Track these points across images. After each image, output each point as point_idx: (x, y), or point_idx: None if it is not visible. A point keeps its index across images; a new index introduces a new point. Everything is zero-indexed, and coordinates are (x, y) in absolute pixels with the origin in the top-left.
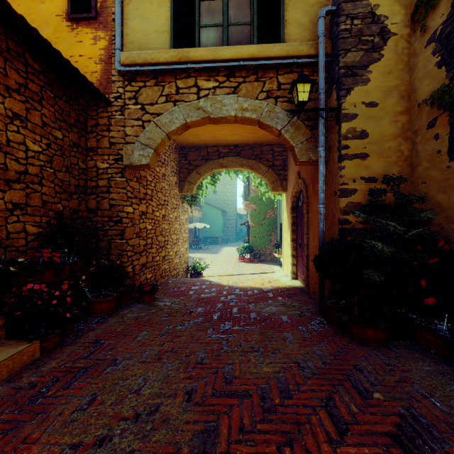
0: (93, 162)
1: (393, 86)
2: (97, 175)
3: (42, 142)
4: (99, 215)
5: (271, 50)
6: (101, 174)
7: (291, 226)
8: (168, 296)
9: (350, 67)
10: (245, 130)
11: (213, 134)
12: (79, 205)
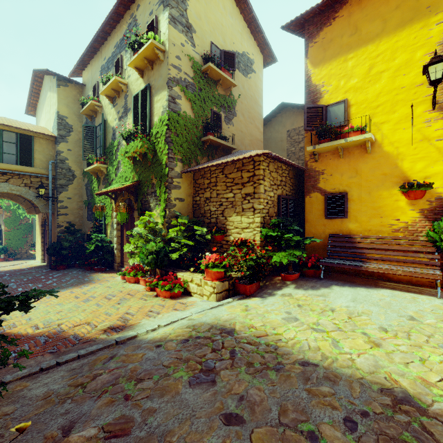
0: None
1: (77, 193)
2: None
3: None
4: None
5: (27, 169)
6: None
7: (41, 235)
8: None
9: (61, 185)
10: None
11: None
12: None
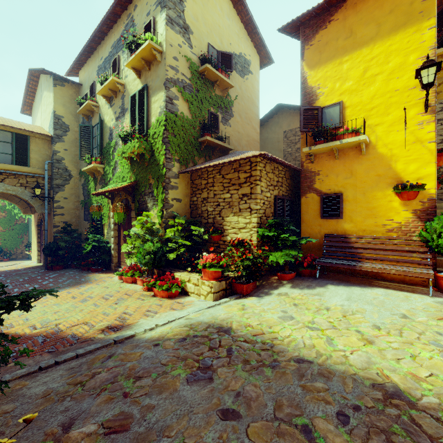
0: None
1: (73, 193)
2: None
3: None
4: None
5: (23, 169)
6: None
7: (37, 235)
8: None
9: (58, 185)
10: None
11: None
12: None
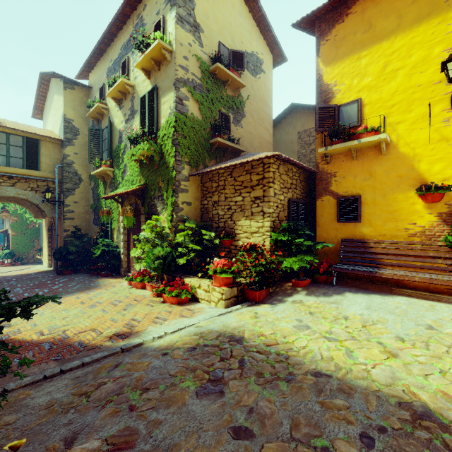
0: None
1: (83, 197)
2: None
3: None
4: None
5: (34, 173)
6: None
7: (48, 239)
8: None
9: (68, 188)
10: None
11: None
12: None
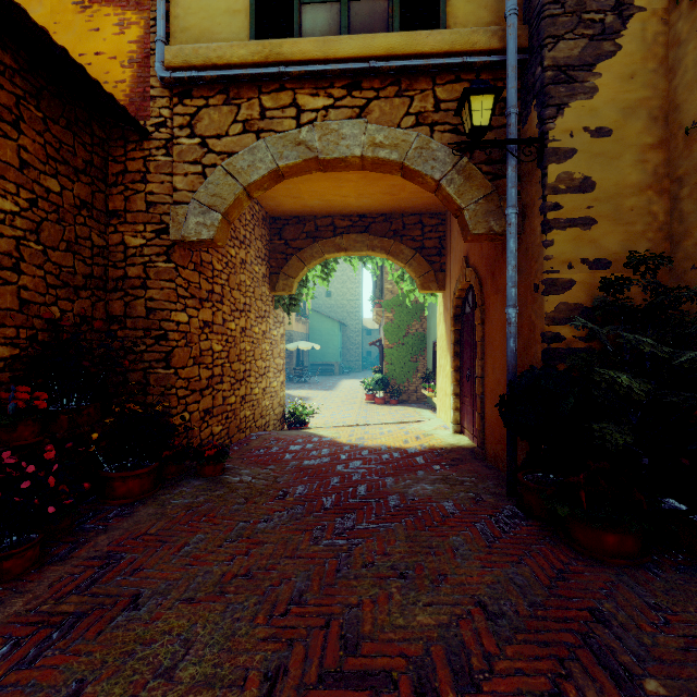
0: (118, 236)
1: (638, 101)
2: (125, 258)
3: (19, 195)
4: (129, 326)
5: (423, 42)
6: (132, 256)
7: (452, 346)
8: (248, 463)
9: (562, 66)
10: (378, 188)
11: (325, 195)
12: (92, 309)
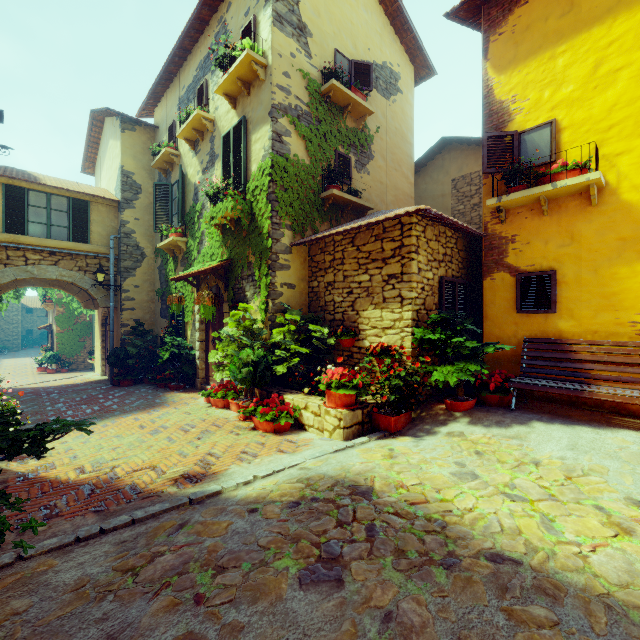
0: None
1: (147, 279)
2: None
3: None
4: None
5: (82, 247)
6: None
7: (101, 337)
8: None
9: (126, 268)
10: None
11: None
12: None
